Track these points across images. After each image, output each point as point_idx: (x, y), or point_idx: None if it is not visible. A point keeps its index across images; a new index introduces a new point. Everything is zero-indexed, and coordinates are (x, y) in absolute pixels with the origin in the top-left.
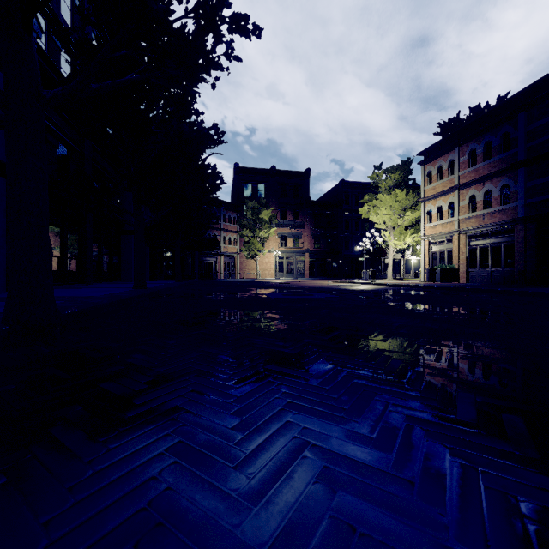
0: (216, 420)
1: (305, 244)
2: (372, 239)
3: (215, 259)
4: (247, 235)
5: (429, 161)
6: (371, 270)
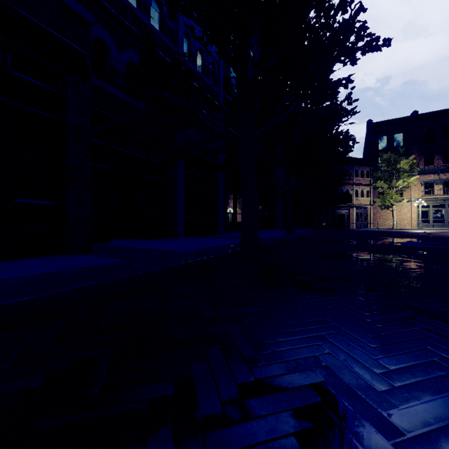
0: (356, 297)
1: None
2: None
3: (347, 211)
4: (381, 186)
5: None
6: None
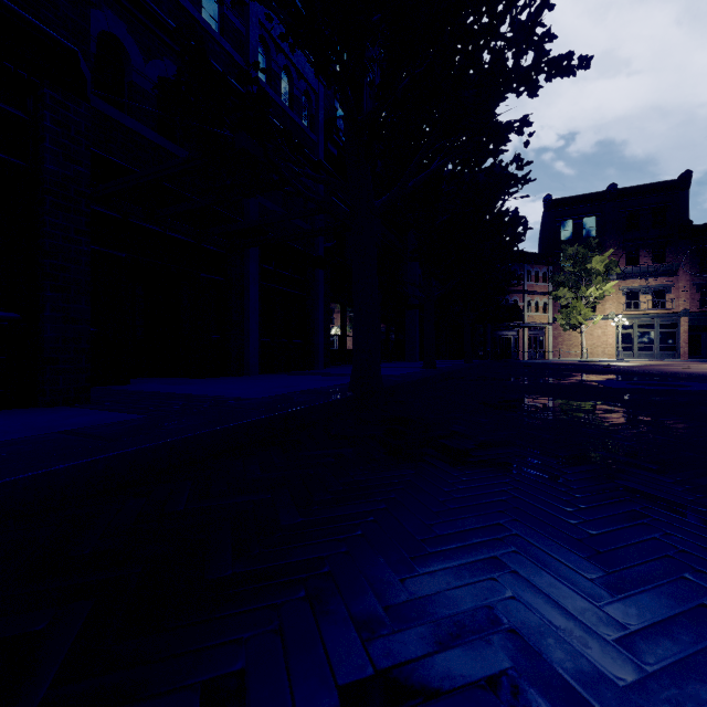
0: (545, 476)
1: (679, 302)
2: None
3: (515, 333)
4: (564, 296)
5: None
6: None
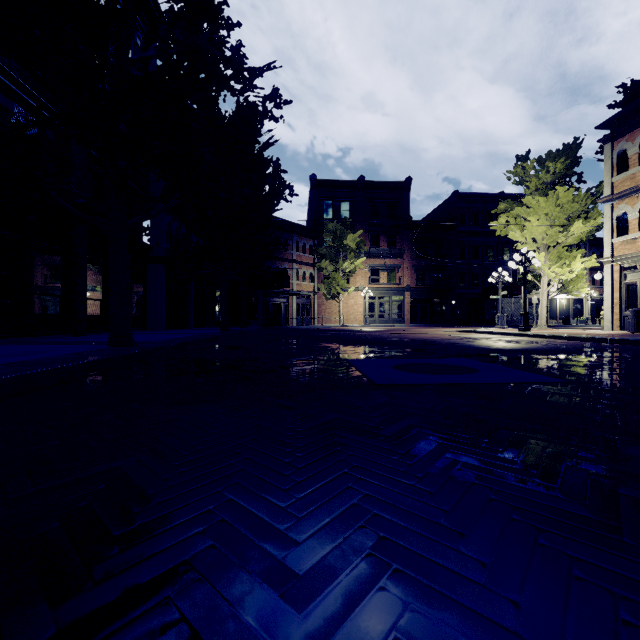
0: None
1: (405, 280)
2: (524, 264)
3: (285, 300)
4: (326, 268)
5: (621, 134)
6: (521, 313)
